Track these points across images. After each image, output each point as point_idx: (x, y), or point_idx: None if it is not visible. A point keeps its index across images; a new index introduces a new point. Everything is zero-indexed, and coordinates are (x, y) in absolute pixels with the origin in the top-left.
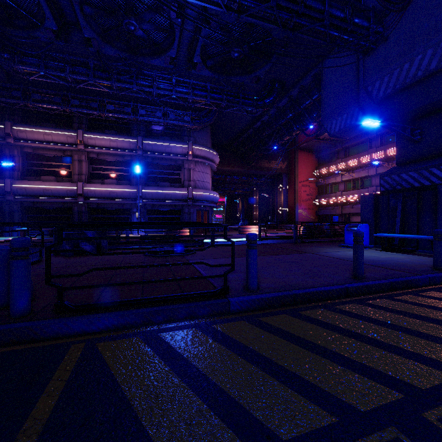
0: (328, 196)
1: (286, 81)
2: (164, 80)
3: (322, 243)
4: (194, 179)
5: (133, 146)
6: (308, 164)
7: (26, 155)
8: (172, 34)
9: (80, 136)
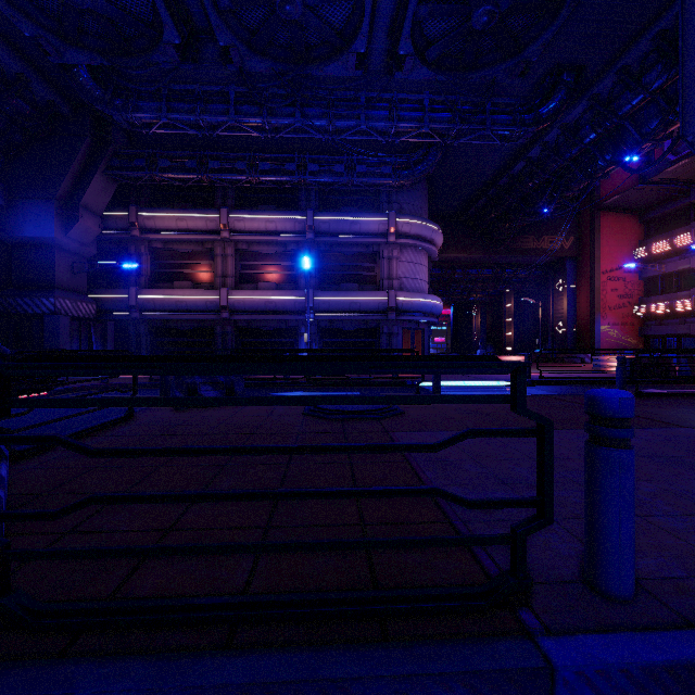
0: (670, 297)
1: (585, 65)
2: (347, 102)
3: (692, 398)
4: (398, 275)
5: (300, 226)
6: (621, 237)
7: (156, 253)
8: (359, 6)
9: (224, 218)
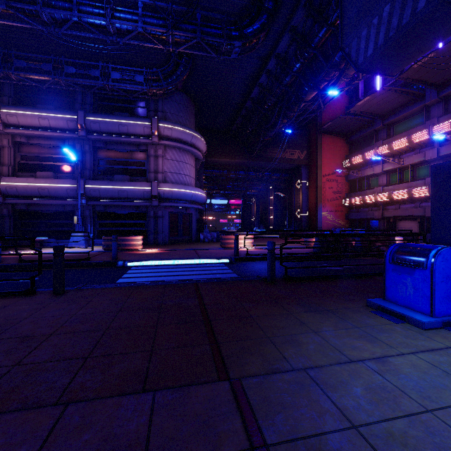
0: (363, 193)
1: None
2: None
3: (331, 282)
4: (164, 170)
5: (72, 124)
6: (335, 152)
7: None
8: None
9: None
